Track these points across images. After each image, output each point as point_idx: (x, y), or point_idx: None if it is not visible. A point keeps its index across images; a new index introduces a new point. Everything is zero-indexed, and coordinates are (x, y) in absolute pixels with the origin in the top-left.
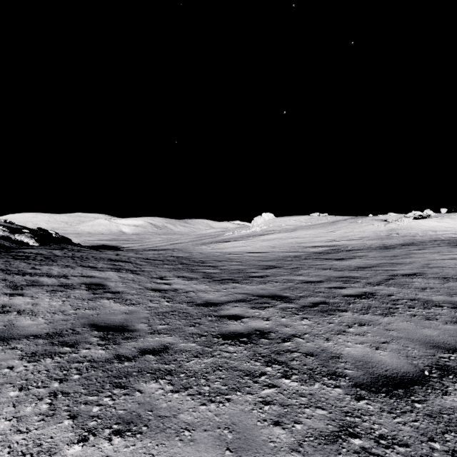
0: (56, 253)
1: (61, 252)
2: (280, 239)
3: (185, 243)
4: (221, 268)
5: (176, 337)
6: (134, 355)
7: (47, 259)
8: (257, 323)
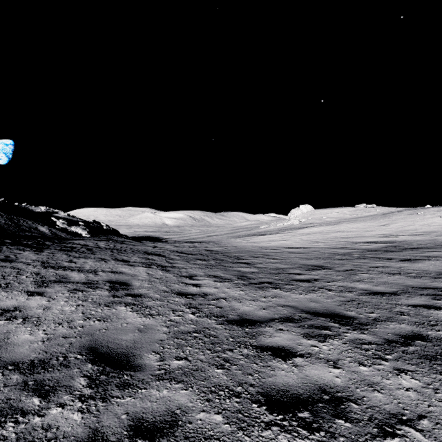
0: (99, 245)
1: (105, 243)
2: (322, 233)
3: (220, 235)
4: (258, 267)
5: (193, 392)
6: (119, 438)
7: (88, 251)
8: (320, 372)
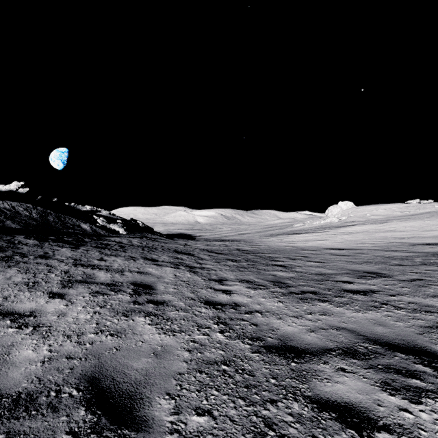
0: (133, 242)
1: (138, 241)
2: (367, 232)
3: (252, 233)
4: (297, 271)
5: None
6: None
7: (120, 249)
8: None
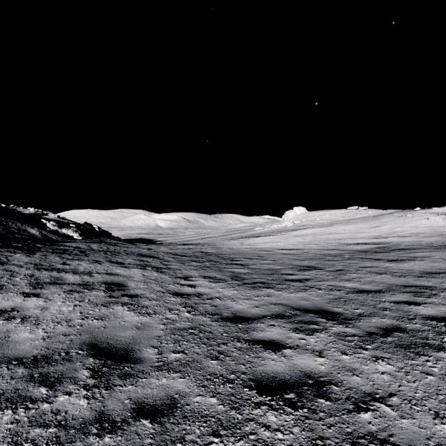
0: (92, 247)
1: (97, 246)
2: (315, 235)
3: (215, 237)
4: (252, 268)
5: (190, 380)
6: (124, 419)
7: (81, 253)
8: (306, 361)
